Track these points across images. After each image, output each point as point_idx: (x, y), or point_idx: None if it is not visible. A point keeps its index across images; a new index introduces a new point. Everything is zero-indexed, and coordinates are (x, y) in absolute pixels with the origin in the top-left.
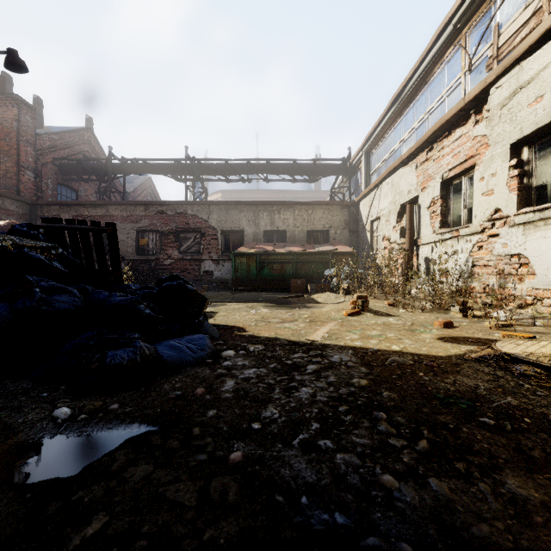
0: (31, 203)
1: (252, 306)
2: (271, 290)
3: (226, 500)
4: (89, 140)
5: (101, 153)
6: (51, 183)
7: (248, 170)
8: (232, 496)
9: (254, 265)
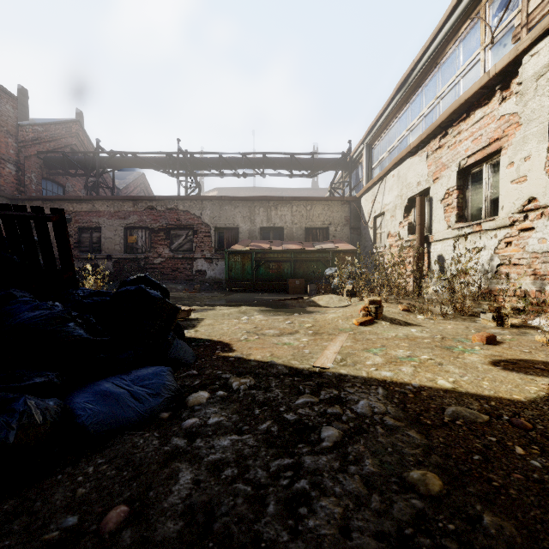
0: (11, 198)
1: (245, 311)
2: (267, 291)
3: None
4: (78, 133)
5: (90, 147)
6: (35, 178)
7: (243, 165)
8: None
9: (249, 264)
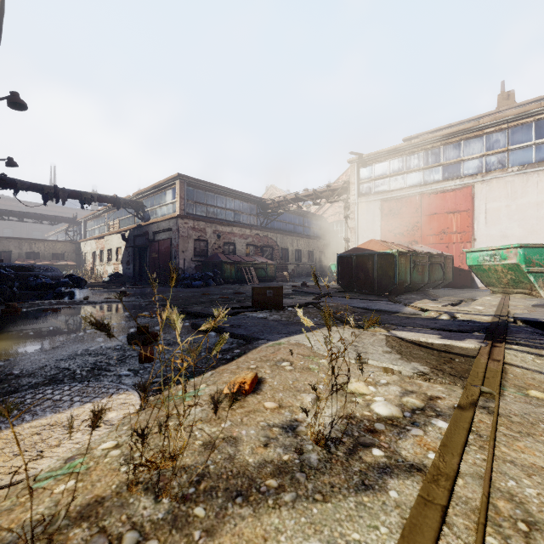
0: None
1: None
2: None
3: None
4: None
5: None
6: None
7: (9, 215)
8: None
9: None
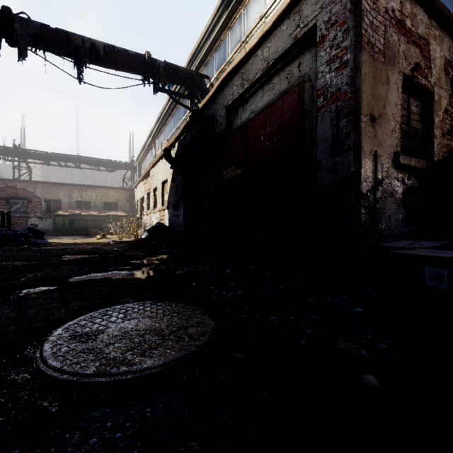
0: None
1: (63, 239)
2: (79, 235)
3: (54, 246)
4: None
5: None
6: None
7: (65, 160)
8: (54, 245)
9: (68, 221)
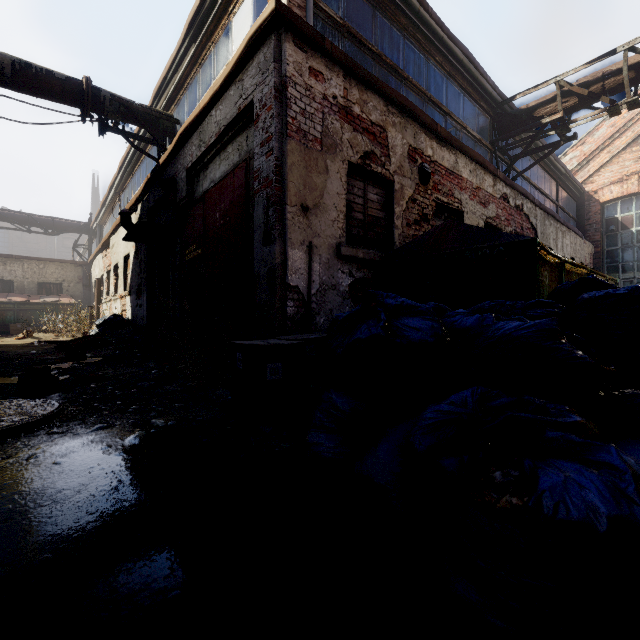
0: None
1: None
2: None
3: None
4: None
5: None
6: None
7: None
8: None
9: None
